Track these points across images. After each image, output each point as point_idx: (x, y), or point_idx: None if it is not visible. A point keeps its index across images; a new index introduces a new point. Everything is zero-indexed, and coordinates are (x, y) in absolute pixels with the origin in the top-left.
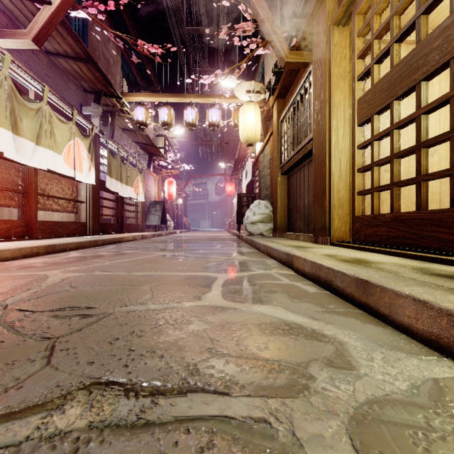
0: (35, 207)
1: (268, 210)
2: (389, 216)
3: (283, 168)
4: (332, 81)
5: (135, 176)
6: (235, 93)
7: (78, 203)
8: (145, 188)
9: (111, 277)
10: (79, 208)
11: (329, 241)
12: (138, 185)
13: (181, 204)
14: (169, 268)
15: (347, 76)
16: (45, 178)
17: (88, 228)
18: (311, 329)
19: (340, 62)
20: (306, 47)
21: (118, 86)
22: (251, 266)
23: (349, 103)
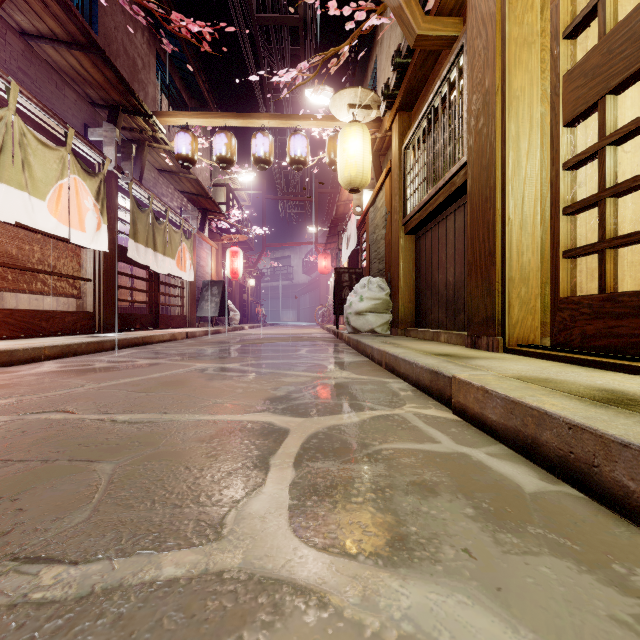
0: None
1: (383, 292)
2: None
3: (409, 224)
4: (508, 51)
5: (179, 243)
6: (331, 109)
7: (80, 281)
8: (195, 261)
9: (52, 430)
10: (82, 290)
11: (502, 345)
12: (184, 256)
13: (253, 287)
14: (197, 401)
15: (535, 42)
16: (19, 239)
17: (97, 322)
18: None
19: (522, 16)
20: (452, 10)
21: (150, 102)
22: (361, 395)
23: (538, 93)
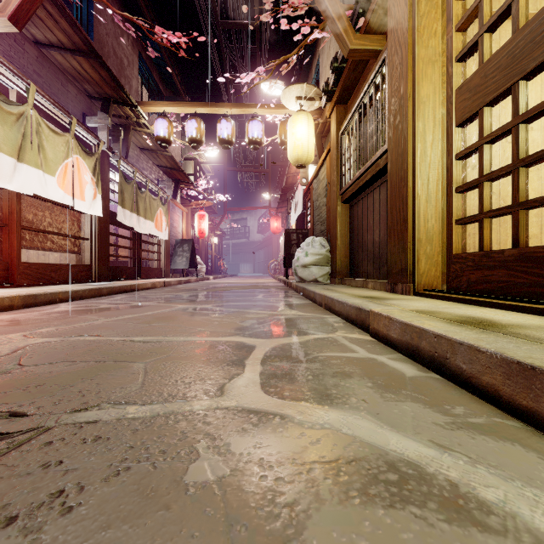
0: (17, 244)
1: (324, 249)
2: (511, 252)
3: (344, 194)
4: (417, 68)
5: (157, 208)
6: (282, 100)
7: (80, 240)
8: (169, 223)
9: (93, 346)
10: (81, 247)
11: (413, 290)
12: (161, 219)
13: (216, 244)
14: (187, 329)
15: (438, 61)
16: (34, 207)
17: (93, 273)
18: (447, 481)
19: (428, 41)
20: (377, 29)
21: (134, 93)
22: (305, 326)
23: (440, 99)
